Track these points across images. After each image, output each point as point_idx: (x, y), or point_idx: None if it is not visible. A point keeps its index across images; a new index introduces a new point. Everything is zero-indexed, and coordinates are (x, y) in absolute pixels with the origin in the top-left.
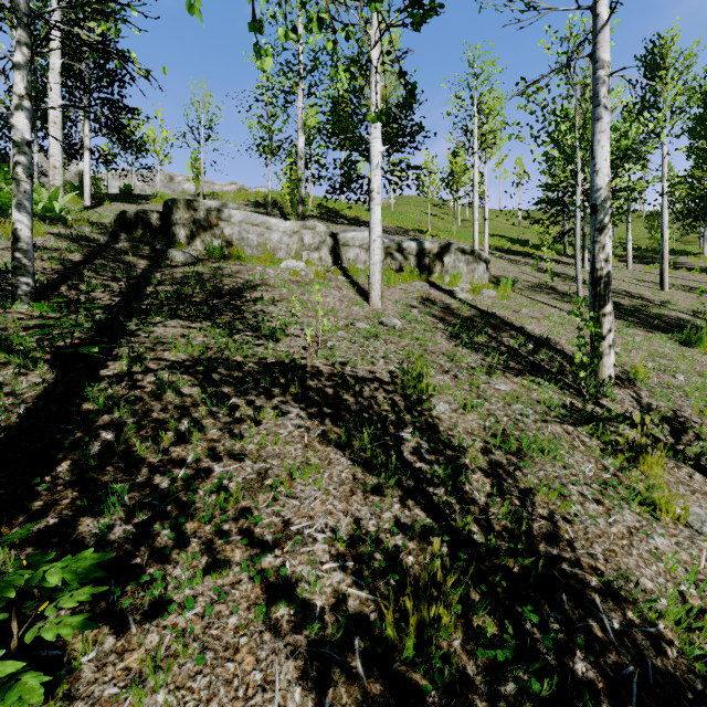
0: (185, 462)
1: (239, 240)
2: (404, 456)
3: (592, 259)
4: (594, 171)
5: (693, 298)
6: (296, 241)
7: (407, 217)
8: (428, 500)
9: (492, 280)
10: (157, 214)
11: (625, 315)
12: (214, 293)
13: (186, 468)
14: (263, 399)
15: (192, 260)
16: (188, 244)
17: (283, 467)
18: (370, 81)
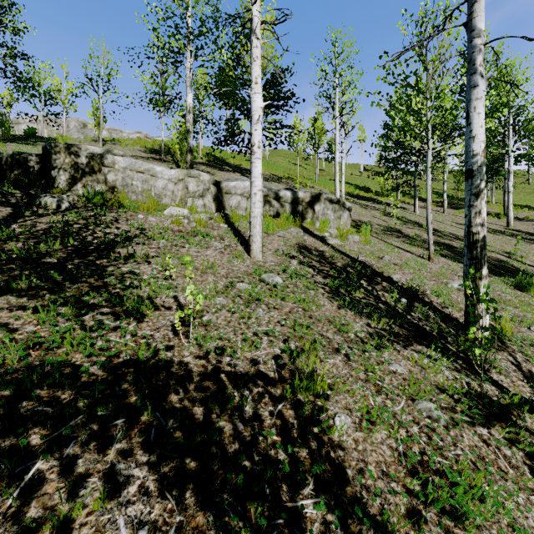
0: None
1: (123, 186)
2: None
3: (468, 222)
4: (471, 137)
5: (499, 240)
6: (181, 188)
7: (279, 166)
8: None
9: (352, 224)
10: (36, 157)
11: (462, 258)
12: (79, 249)
13: None
14: (92, 451)
15: (67, 207)
16: (68, 189)
17: None
18: (251, 37)
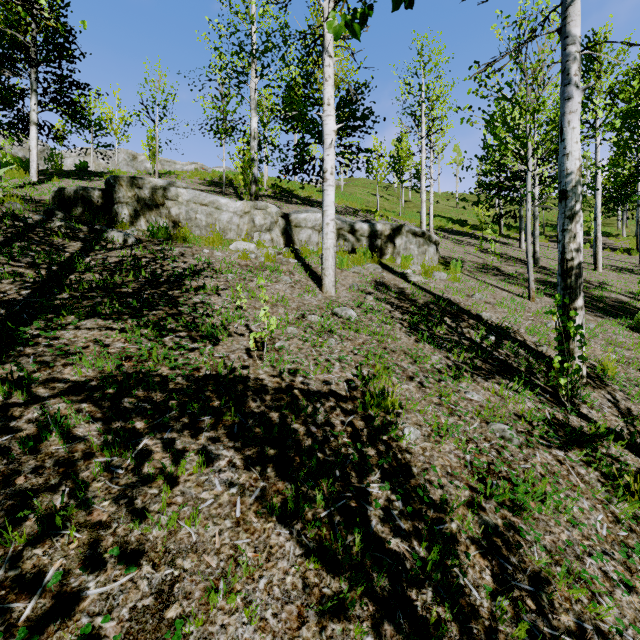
0: (41, 580)
1: (186, 220)
2: (373, 528)
3: (562, 248)
4: (564, 154)
5: (625, 279)
6: (247, 221)
7: (355, 197)
8: (411, 620)
9: (440, 260)
10: (99, 192)
11: None
12: (150, 281)
13: (39, 597)
14: (187, 436)
15: (133, 241)
16: (131, 224)
17: (198, 574)
18: (323, 55)
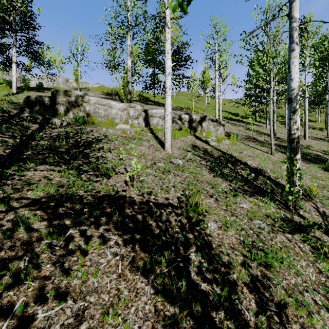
0: (12, 309)
1: (94, 113)
2: (192, 278)
3: (289, 128)
4: (290, 79)
5: (320, 144)
6: (125, 114)
7: (181, 101)
8: None
9: (225, 134)
10: (48, 98)
11: None
12: (74, 145)
13: (10, 319)
14: (93, 228)
15: (65, 124)
16: (65, 115)
17: (98, 305)
18: (165, 27)
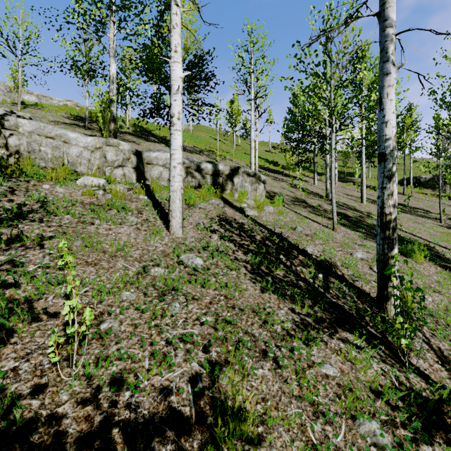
0: None
1: (28, 151)
2: None
3: (381, 203)
4: (383, 122)
5: None
6: (98, 156)
7: (201, 139)
8: None
9: (266, 194)
10: None
11: (357, 226)
12: None
13: None
14: None
15: None
16: None
17: None
18: (170, 2)
